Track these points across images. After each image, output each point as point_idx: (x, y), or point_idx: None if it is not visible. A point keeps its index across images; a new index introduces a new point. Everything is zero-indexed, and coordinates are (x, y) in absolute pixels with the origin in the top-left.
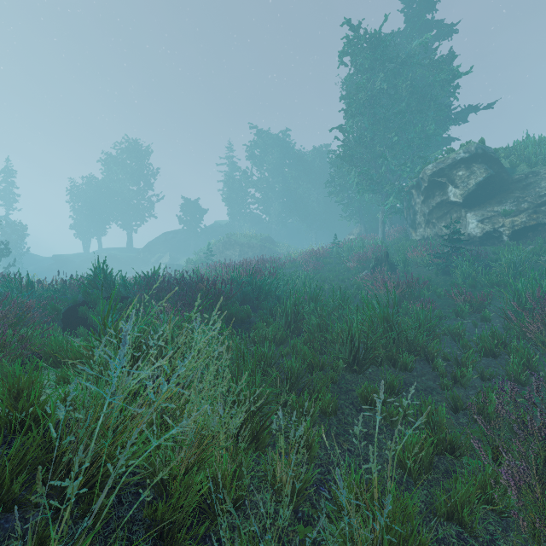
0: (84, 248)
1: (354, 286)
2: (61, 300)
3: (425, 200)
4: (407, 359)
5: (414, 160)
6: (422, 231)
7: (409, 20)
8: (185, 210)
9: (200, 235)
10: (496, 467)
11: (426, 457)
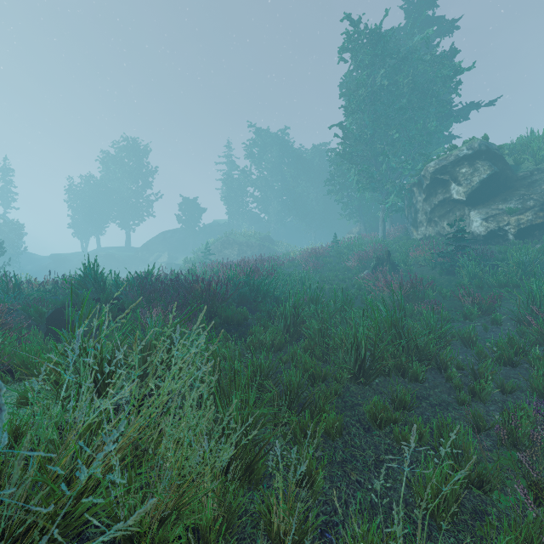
0: (83, 247)
1: (355, 286)
2: (50, 301)
3: (427, 198)
4: (418, 369)
5: (415, 158)
6: (424, 230)
7: (410, 16)
8: (184, 209)
9: (199, 234)
10: None
11: (452, 495)
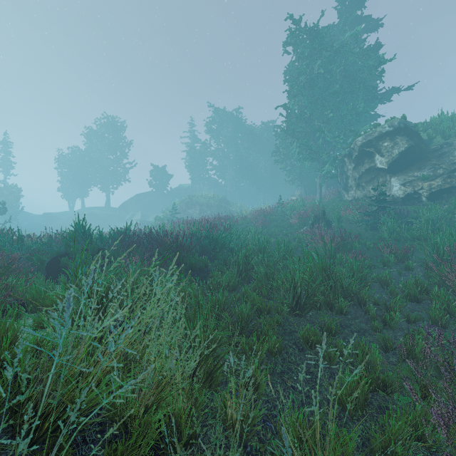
0: (70, 207)
1: (296, 239)
2: (47, 252)
3: (355, 167)
4: (342, 304)
5: (346, 133)
6: (353, 193)
7: (342, 16)
8: (154, 175)
9: (167, 196)
10: (427, 407)
11: (362, 395)
